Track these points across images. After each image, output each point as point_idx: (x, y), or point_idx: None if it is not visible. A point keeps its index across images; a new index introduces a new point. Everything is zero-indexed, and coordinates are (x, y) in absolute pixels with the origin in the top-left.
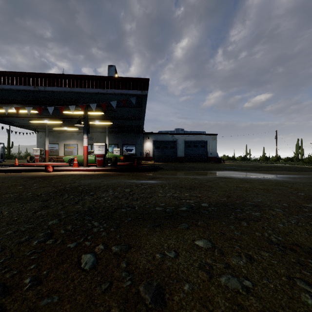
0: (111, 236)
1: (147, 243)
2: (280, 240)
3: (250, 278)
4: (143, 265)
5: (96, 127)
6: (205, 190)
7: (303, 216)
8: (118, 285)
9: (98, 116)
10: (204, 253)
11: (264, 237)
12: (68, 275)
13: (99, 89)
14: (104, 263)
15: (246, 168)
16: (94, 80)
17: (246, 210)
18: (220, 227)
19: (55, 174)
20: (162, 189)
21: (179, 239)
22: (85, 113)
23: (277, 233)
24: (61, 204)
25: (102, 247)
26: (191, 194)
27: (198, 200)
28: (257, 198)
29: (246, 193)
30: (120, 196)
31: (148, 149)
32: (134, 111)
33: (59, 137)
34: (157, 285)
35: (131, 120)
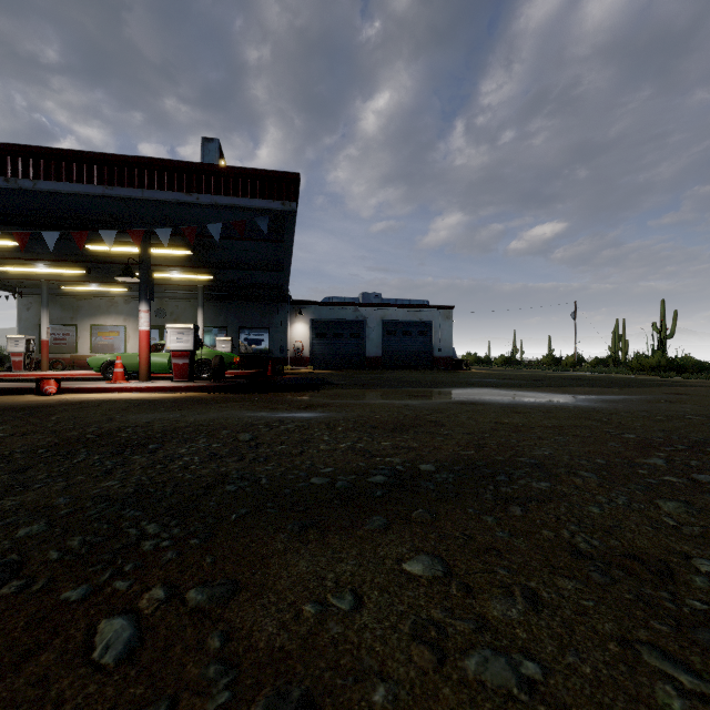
0: (191, 560)
1: (283, 573)
2: (596, 547)
3: (537, 653)
4: (267, 639)
5: (173, 287)
6: (428, 432)
7: (639, 486)
8: (194, 707)
9: (178, 259)
10: (425, 593)
11: (563, 542)
12: (49, 687)
13: (177, 193)
14: (161, 641)
15: (515, 382)
16: (165, 170)
17: (520, 477)
18: (463, 522)
19: (62, 400)
20: (329, 433)
21: (364, 558)
22: (144, 250)
23: (589, 529)
24: (65, 477)
25: (160, 594)
26: (396, 443)
27: (412, 457)
28: (540, 449)
29: (517, 437)
30: (225, 452)
31: (299, 340)
32: (265, 249)
33: (78, 309)
34: (302, 699)
35: (260, 270)
